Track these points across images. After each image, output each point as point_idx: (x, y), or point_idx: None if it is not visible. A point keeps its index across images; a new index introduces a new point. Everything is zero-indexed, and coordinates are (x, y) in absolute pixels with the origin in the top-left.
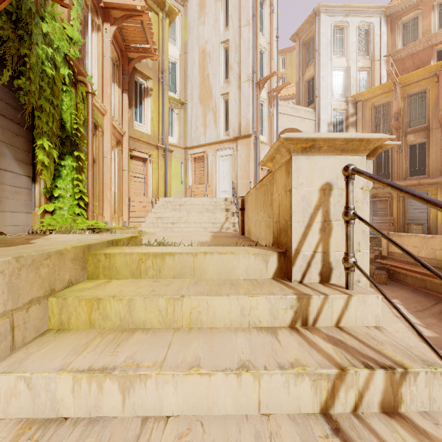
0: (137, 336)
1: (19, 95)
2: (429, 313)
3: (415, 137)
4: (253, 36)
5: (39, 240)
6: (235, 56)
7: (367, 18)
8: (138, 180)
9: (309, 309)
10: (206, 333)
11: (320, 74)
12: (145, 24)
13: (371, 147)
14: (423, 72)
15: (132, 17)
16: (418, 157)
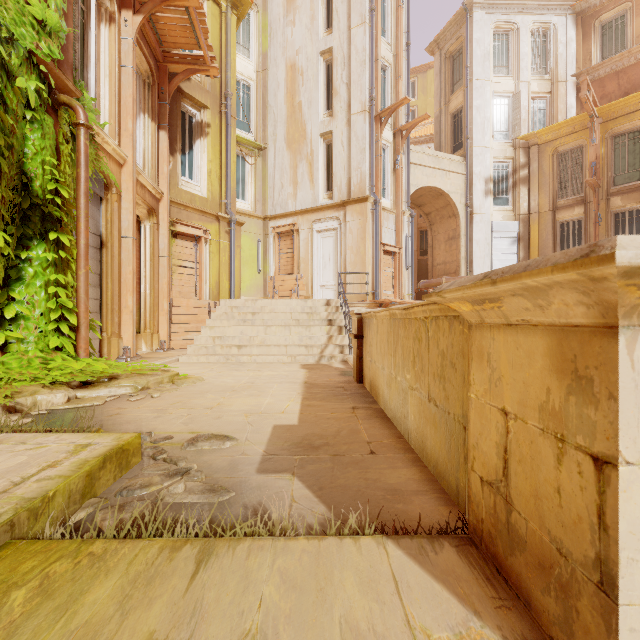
0: None
1: None
2: None
3: (623, 201)
4: (371, 42)
5: None
6: (343, 73)
7: (545, 16)
8: (186, 272)
9: None
10: None
11: (473, 104)
12: (193, 14)
13: None
14: (636, 100)
15: (171, 1)
16: (629, 231)
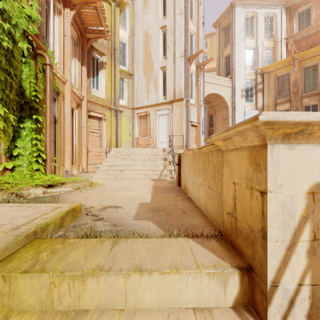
0: None
1: None
2: None
3: (309, 100)
4: (185, 22)
5: None
6: (171, 38)
7: (271, 9)
8: (95, 135)
9: None
10: None
11: (235, 52)
12: (99, 10)
13: None
14: (315, 50)
15: (88, 4)
16: None
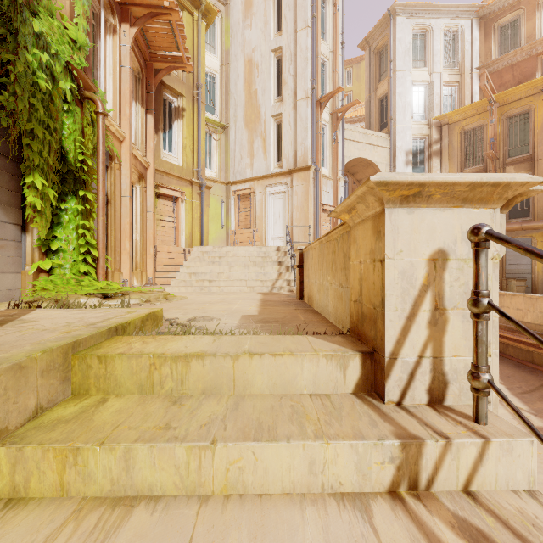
0: (136, 520)
1: (0, 116)
2: (539, 395)
3: (516, 170)
4: (313, 43)
5: (8, 328)
6: (290, 67)
7: (454, 20)
8: (167, 225)
9: (420, 463)
10: (253, 510)
11: (396, 91)
12: (175, 25)
13: (509, 195)
14: (526, 88)
15: (158, 16)
16: None
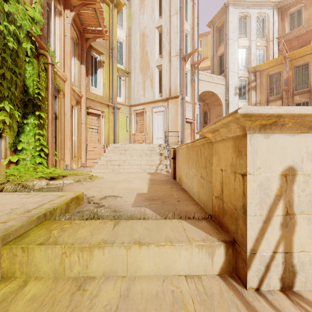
0: None
1: None
2: None
3: (300, 98)
4: (180, 23)
5: None
6: (167, 37)
7: (263, 10)
8: (93, 131)
9: None
10: None
11: (229, 51)
12: (97, 11)
13: None
14: (306, 50)
15: (87, 5)
16: None
